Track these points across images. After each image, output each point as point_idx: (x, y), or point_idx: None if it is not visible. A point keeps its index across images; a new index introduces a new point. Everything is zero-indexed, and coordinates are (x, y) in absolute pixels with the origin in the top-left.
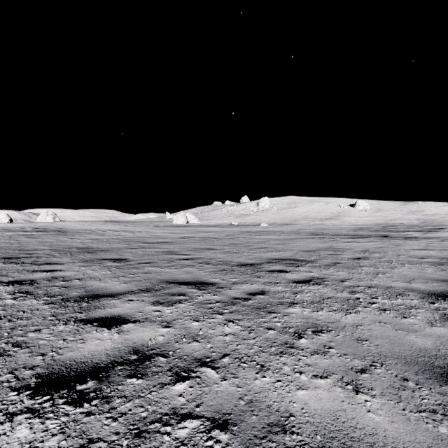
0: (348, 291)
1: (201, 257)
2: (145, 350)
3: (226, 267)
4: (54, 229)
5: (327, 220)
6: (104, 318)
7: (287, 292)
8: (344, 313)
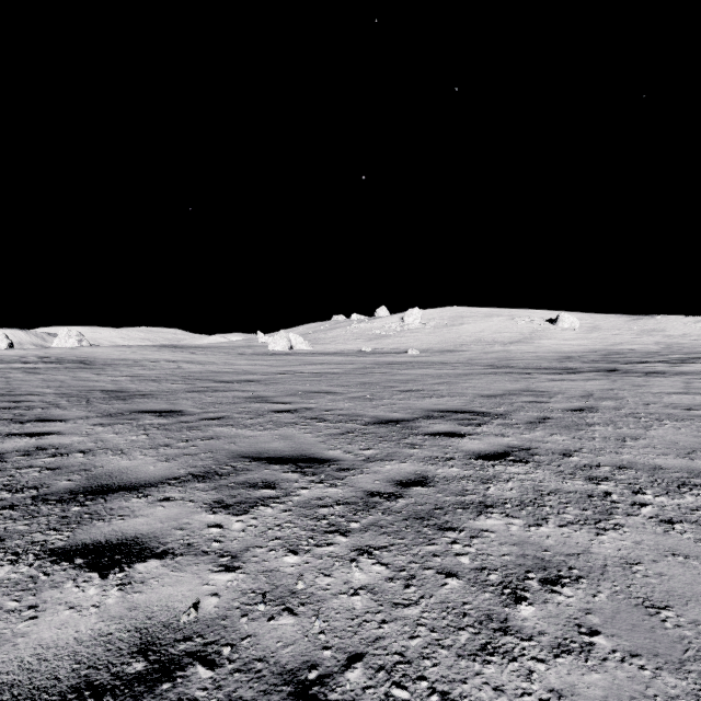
0: (584, 477)
1: (310, 407)
2: (168, 641)
3: (353, 426)
4: (74, 358)
5: (513, 344)
6: (102, 546)
7: (469, 479)
8: (593, 530)
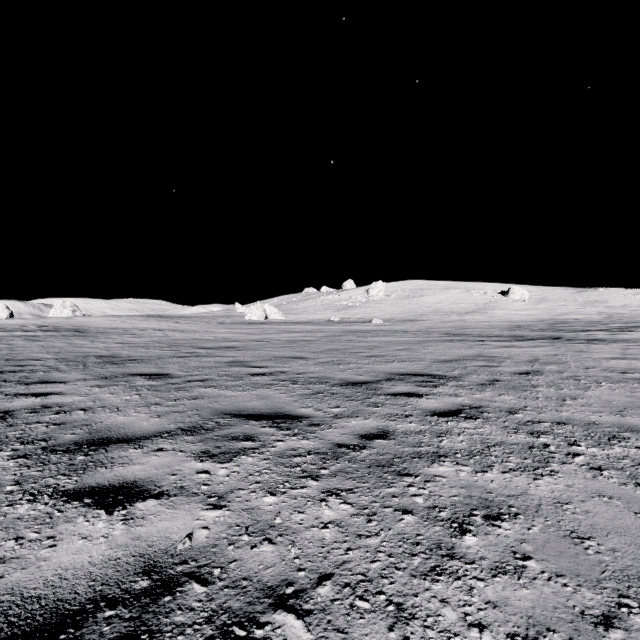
0: (527, 431)
1: (284, 370)
2: (167, 564)
3: (323, 387)
4: (69, 327)
5: (468, 314)
6: (106, 488)
7: (425, 433)
8: (531, 475)
